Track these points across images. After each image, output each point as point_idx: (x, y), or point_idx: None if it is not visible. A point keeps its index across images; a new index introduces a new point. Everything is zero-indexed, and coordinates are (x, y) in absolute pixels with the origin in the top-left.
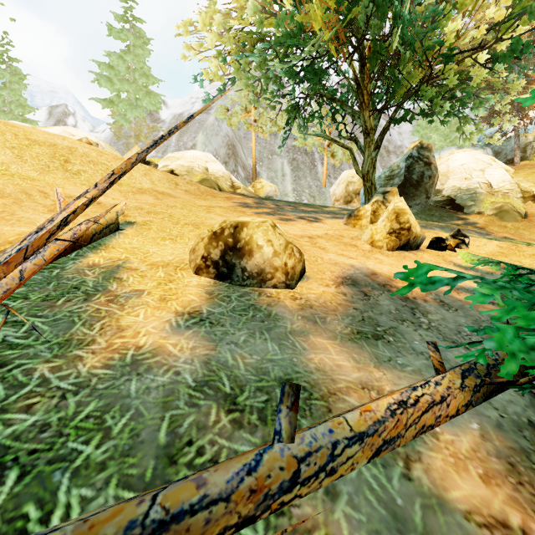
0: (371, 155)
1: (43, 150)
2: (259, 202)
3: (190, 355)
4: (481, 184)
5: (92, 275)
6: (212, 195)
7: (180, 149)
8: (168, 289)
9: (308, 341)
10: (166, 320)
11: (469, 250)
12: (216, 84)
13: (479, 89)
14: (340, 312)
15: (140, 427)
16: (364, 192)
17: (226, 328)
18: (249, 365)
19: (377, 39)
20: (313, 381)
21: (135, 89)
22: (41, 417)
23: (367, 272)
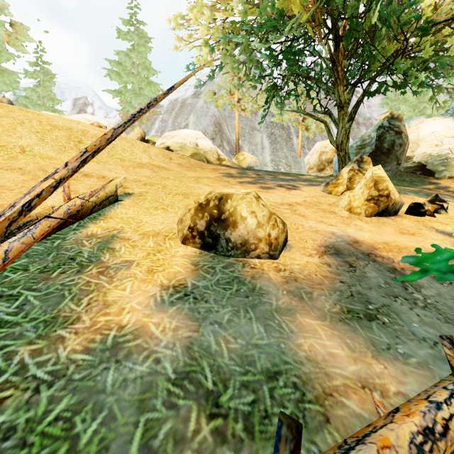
0: (345, 127)
1: (61, 134)
2: (242, 172)
3: (172, 338)
4: (452, 150)
5: (88, 245)
6: (201, 167)
7: (175, 128)
8: (156, 260)
9: (296, 321)
10: (151, 295)
11: (448, 215)
12: (205, 73)
13: (448, 61)
14: (326, 286)
15: (111, 436)
16: (338, 161)
17: (209, 304)
18: (233, 352)
19: (353, 17)
20: (305, 376)
21: (138, 81)
22: (9, 417)
23: (349, 240)
